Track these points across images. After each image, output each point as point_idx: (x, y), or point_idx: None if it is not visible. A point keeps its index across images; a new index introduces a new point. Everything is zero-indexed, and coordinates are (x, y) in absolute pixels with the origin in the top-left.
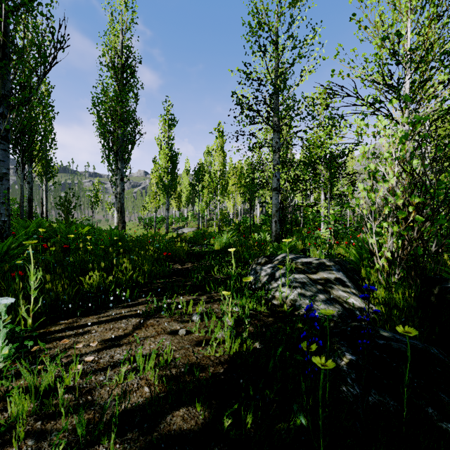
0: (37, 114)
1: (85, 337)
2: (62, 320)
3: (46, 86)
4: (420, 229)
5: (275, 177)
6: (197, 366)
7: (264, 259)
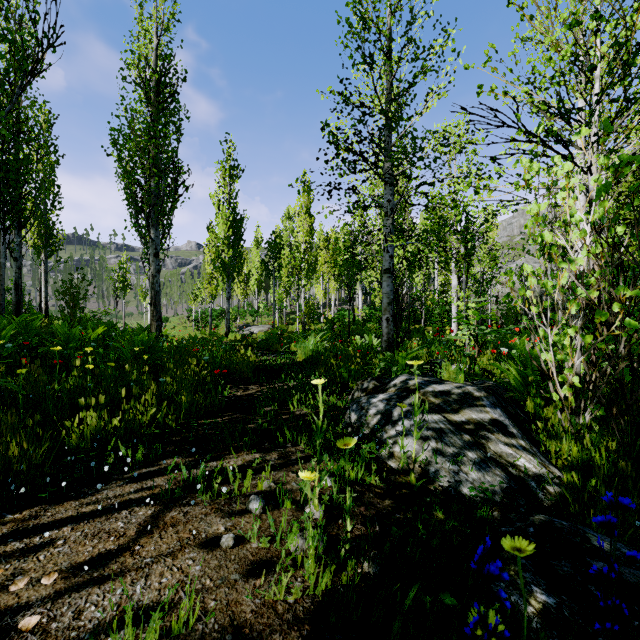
0: (27, 156)
1: (39, 559)
2: (11, 514)
3: (46, 115)
4: (630, 340)
5: (387, 253)
6: (249, 634)
7: (373, 382)
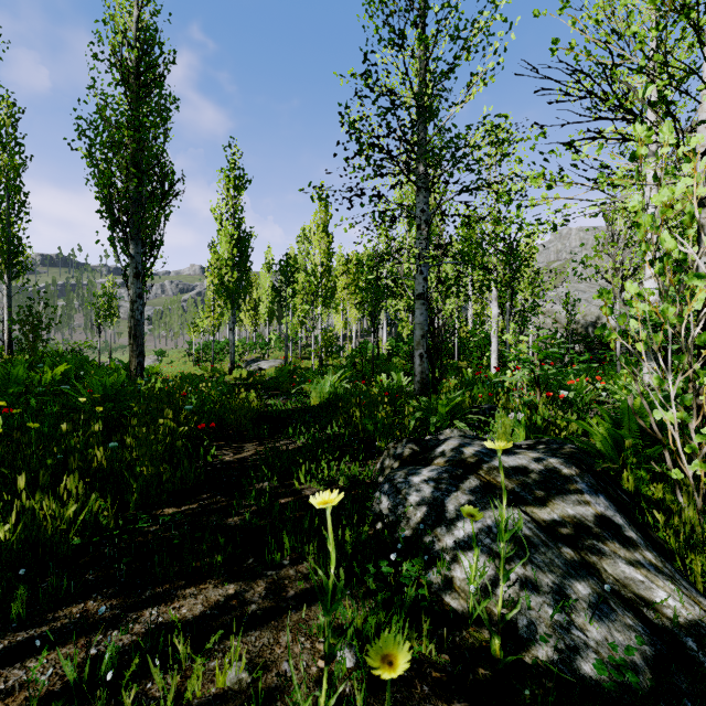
0: None
1: None
2: None
3: (9, 108)
4: None
5: (421, 274)
6: None
7: (410, 446)
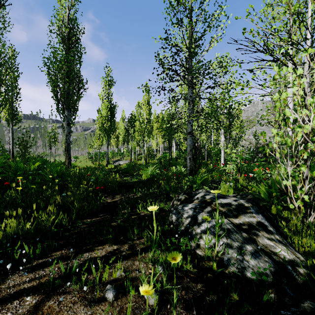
0: None
1: None
2: None
3: (12, 52)
4: None
5: (190, 123)
6: None
7: (184, 195)
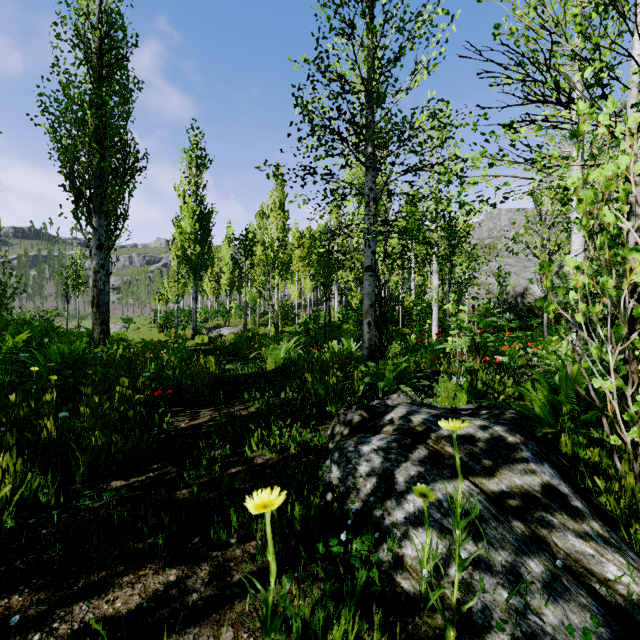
0: None
1: None
2: None
3: None
4: None
5: (369, 248)
6: None
7: (359, 412)
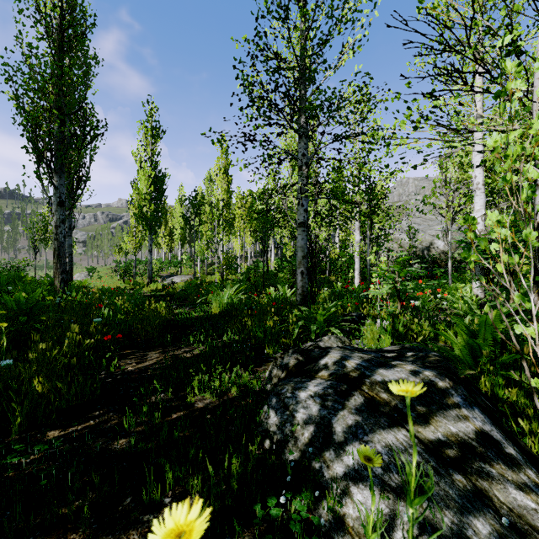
0: None
1: None
2: None
3: None
4: None
5: (302, 206)
6: None
7: (295, 356)
